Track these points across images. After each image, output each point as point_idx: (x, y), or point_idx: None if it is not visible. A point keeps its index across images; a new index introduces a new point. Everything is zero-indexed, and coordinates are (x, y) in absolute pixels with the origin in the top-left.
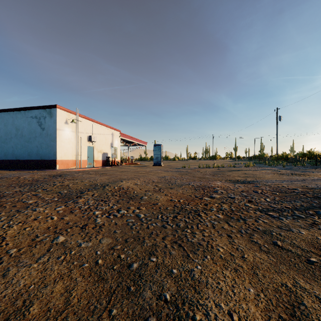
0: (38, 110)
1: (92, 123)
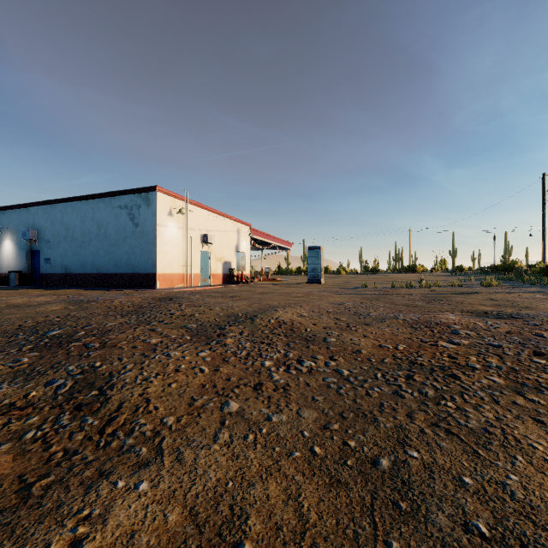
0: (130, 195)
1: (207, 214)
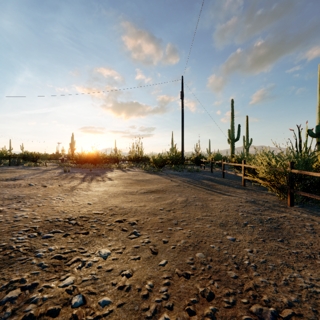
0: None
1: None
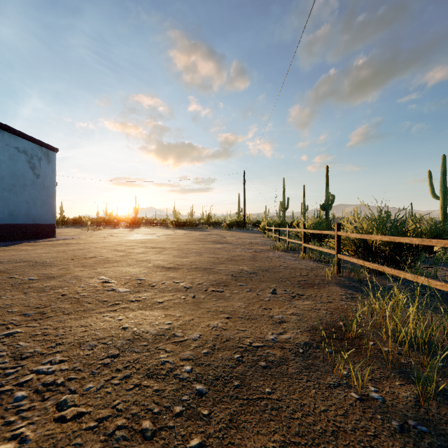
0: (30, 142)
1: None
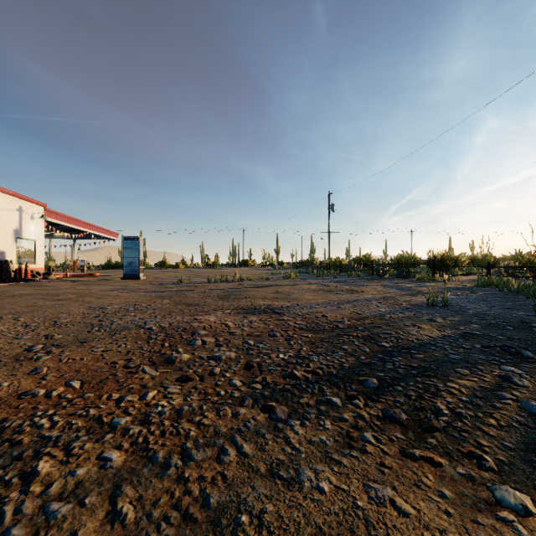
0: None
1: None
